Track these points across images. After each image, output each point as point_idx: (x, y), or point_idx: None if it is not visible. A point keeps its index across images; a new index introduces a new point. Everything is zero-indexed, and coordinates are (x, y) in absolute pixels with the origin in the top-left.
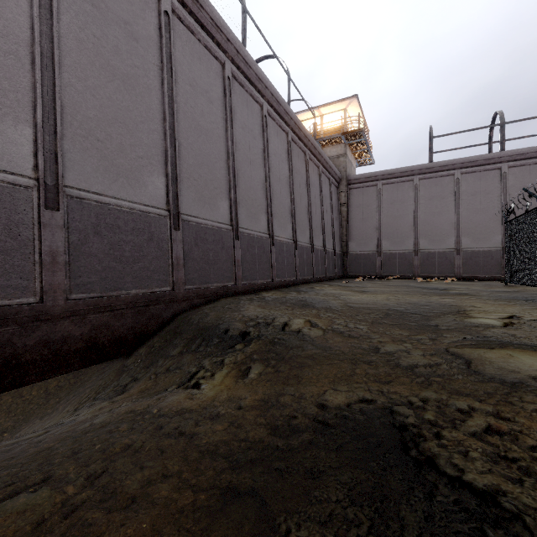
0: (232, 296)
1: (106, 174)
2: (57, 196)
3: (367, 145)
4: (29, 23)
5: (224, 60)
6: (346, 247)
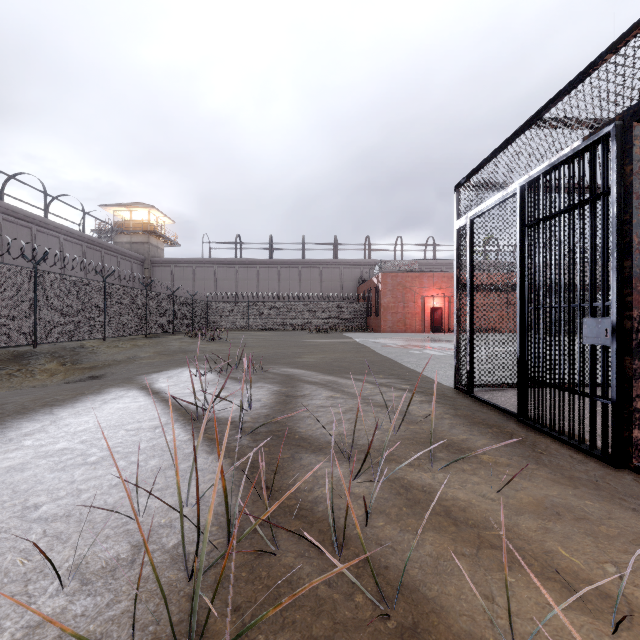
0: None
1: None
2: None
3: (166, 238)
4: None
5: (32, 227)
6: None
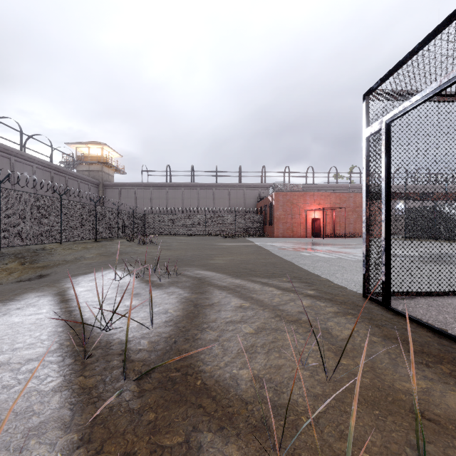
0: None
1: None
2: None
3: (115, 167)
4: None
5: (11, 157)
6: None
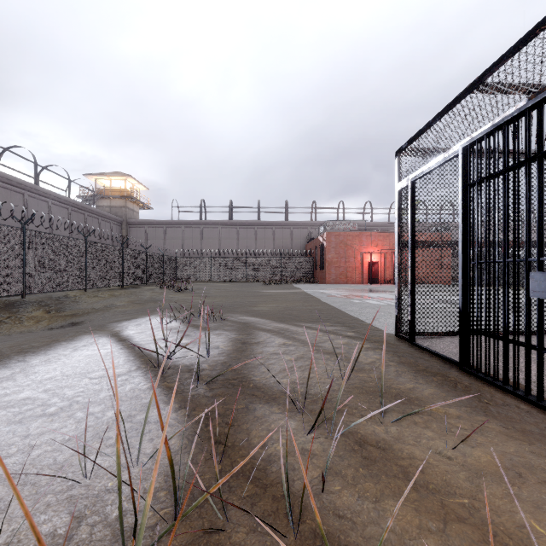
0: None
1: None
2: None
3: (141, 202)
4: None
5: (24, 192)
6: None
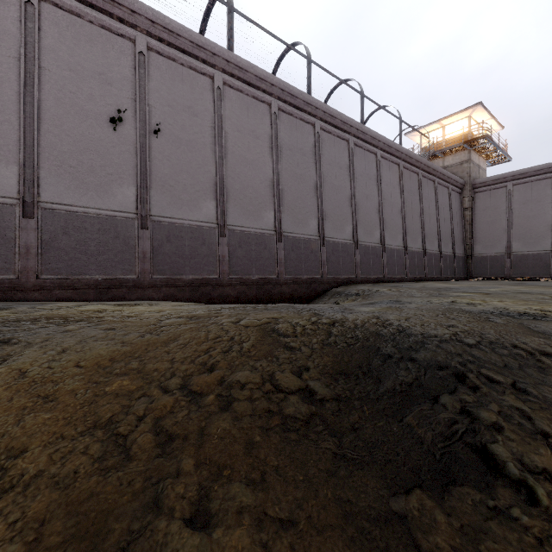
0: (354, 284)
1: (295, 224)
2: (281, 236)
3: (495, 147)
4: (272, 171)
5: (348, 138)
6: (470, 250)
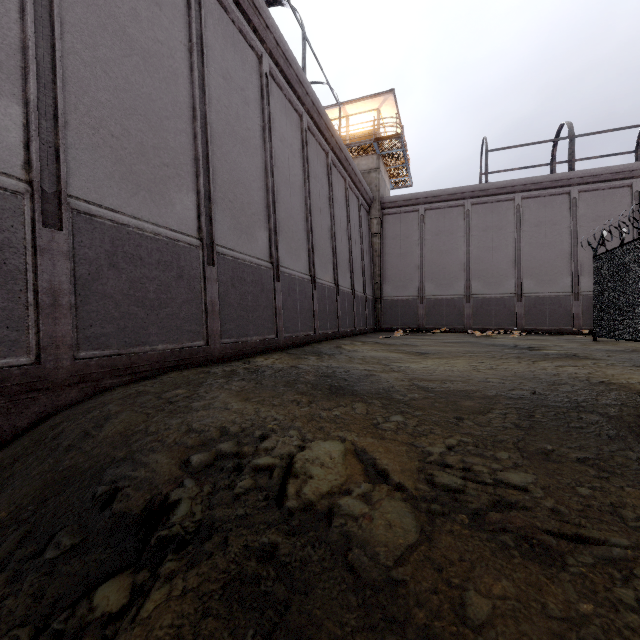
0: (199, 367)
1: None
2: None
3: (405, 159)
4: None
5: None
6: (379, 290)
